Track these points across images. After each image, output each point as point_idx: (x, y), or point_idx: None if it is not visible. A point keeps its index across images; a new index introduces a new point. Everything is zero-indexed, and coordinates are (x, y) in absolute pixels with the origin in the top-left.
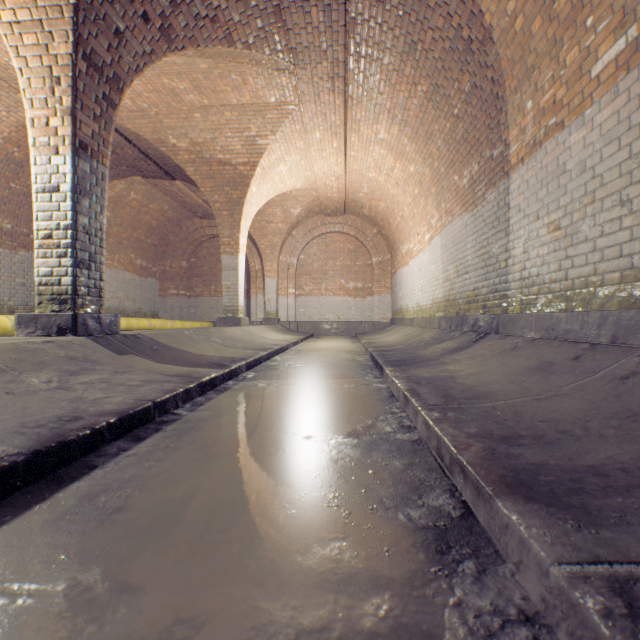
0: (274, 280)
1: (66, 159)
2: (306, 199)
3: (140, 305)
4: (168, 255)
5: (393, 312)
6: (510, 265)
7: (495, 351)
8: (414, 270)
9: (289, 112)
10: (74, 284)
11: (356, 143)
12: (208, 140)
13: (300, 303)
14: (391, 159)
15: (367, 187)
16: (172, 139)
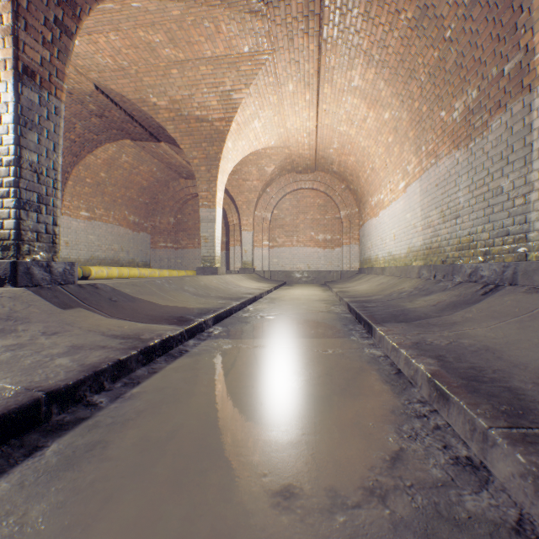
0: (250, 233)
1: (8, 86)
2: (279, 157)
3: (133, 256)
4: (158, 212)
5: (360, 262)
6: (533, 200)
7: (532, 310)
8: (385, 220)
9: (262, 62)
10: (17, 228)
11: (328, 95)
12: (185, 97)
13: (273, 254)
14: (364, 108)
15: (337, 142)
16: (152, 98)
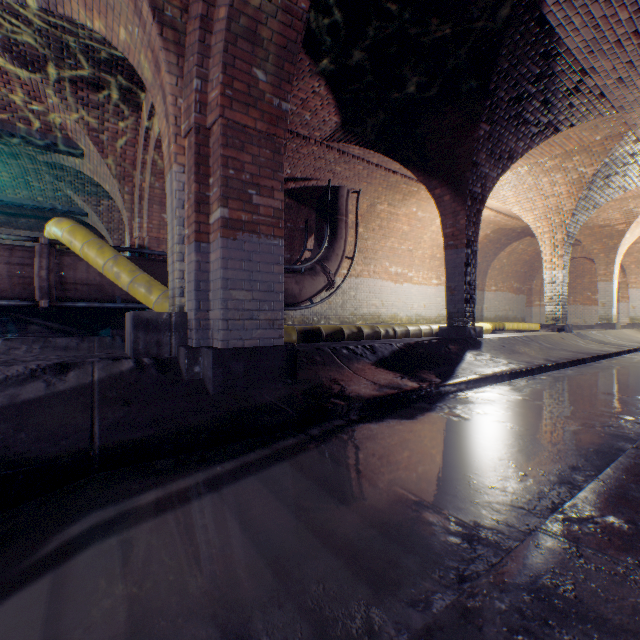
0: (638, 290)
1: (558, 272)
2: None
3: (514, 313)
4: (532, 277)
5: None
6: None
7: None
8: None
9: None
10: (560, 314)
11: None
12: (592, 217)
13: None
14: None
15: None
16: None
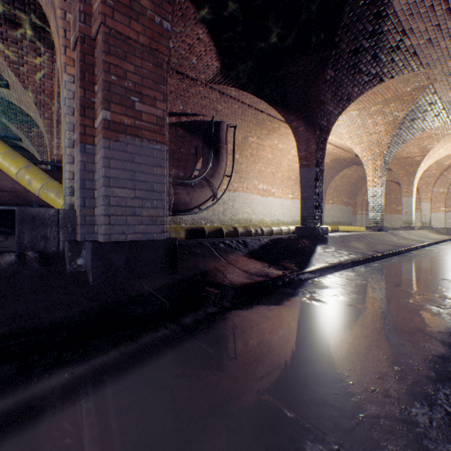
0: (427, 203)
1: (377, 188)
2: None
3: (345, 220)
4: (356, 194)
5: None
6: None
7: None
8: None
9: (448, 133)
10: (379, 219)
11: None
12: (399, 151)
13: (449, 216)
14: None
15: None
16: None
